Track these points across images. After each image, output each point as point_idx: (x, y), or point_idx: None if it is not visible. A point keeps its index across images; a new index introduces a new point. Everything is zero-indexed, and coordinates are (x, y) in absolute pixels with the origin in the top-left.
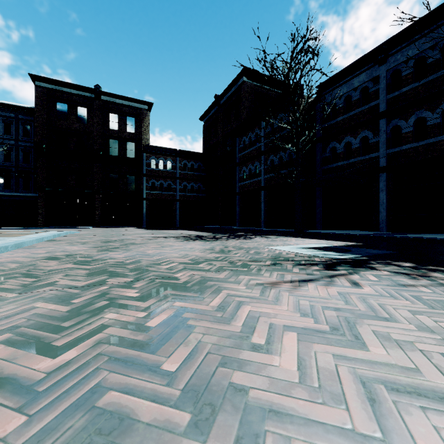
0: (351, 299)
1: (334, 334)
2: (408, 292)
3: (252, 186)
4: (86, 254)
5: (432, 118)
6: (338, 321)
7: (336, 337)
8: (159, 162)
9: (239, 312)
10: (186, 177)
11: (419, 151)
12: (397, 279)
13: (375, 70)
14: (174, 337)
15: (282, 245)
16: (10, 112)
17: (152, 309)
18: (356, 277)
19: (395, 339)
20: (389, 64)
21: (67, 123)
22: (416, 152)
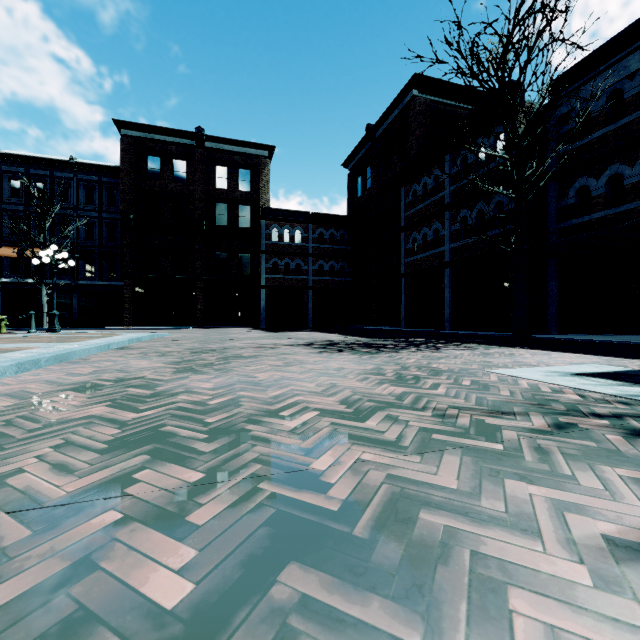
0: None
1: None
2: None
3: (428, 263)
4: (150, 379)
5: None
6: None
7: None
8: (284, 232)
9: None
10: (323, 254)
11: None
12: None
13: None
14: None
15: (514, 365)
16: (93, 174)
17: None
18: None
19: None
20: None
21: (161, 183)
22: None
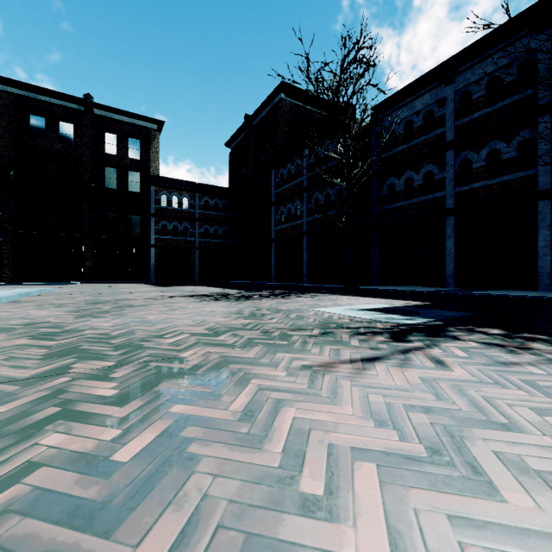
0: (442, 389)
1: (435, 463)
2: (515, 375)
3: (291, 231)
4: (56, 323)
5: (507, 151)
6: (434, 434)
7: (442, 470)
8: (173, 199)
9: (277, 422)
10: (208, 219)
11: (492, 190)
12: (492, 354)
13: (441, 90)
14: (159, 486)
15: (331, 306)
16: None
17: (131, 422)
18: (438, 351)
19: (534, 469)
20: (458, 84)
21: (45, 143)
22: (489, 192)
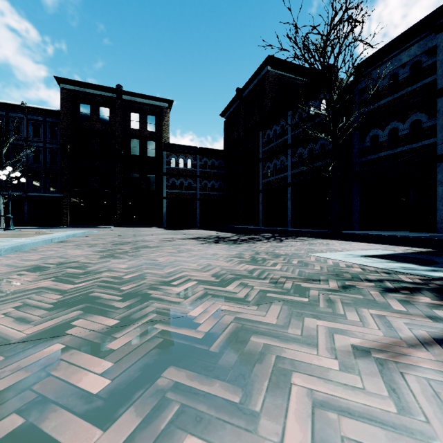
0: None
1: None
2: None
3: (277, 183)
4: (82, 263)
5: None
6: None
7: None
8: (180, 161)
9: None
10: (207, 176)
11: None
12: None
13: (431, 39)
14: None
15: (327, 250)
16: (39, 115)
17: None
18: None
19: None
20: None
21: (90, 123)
22: None
